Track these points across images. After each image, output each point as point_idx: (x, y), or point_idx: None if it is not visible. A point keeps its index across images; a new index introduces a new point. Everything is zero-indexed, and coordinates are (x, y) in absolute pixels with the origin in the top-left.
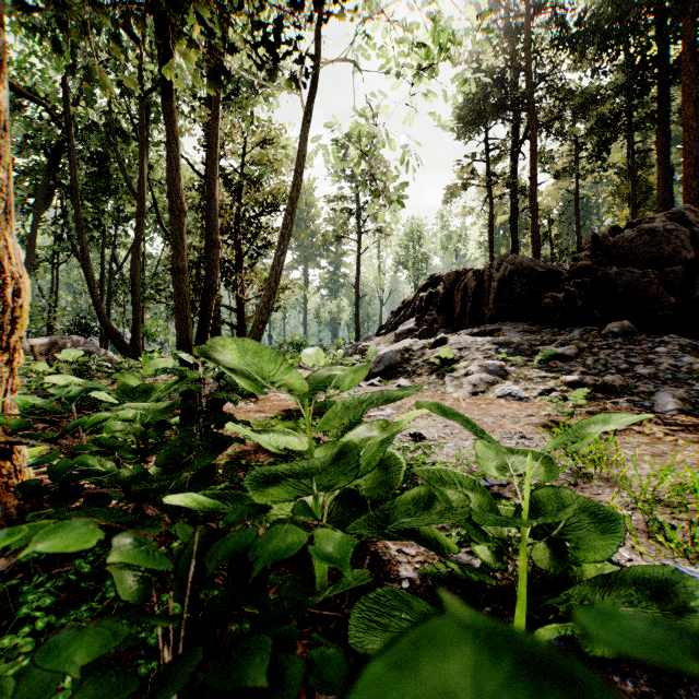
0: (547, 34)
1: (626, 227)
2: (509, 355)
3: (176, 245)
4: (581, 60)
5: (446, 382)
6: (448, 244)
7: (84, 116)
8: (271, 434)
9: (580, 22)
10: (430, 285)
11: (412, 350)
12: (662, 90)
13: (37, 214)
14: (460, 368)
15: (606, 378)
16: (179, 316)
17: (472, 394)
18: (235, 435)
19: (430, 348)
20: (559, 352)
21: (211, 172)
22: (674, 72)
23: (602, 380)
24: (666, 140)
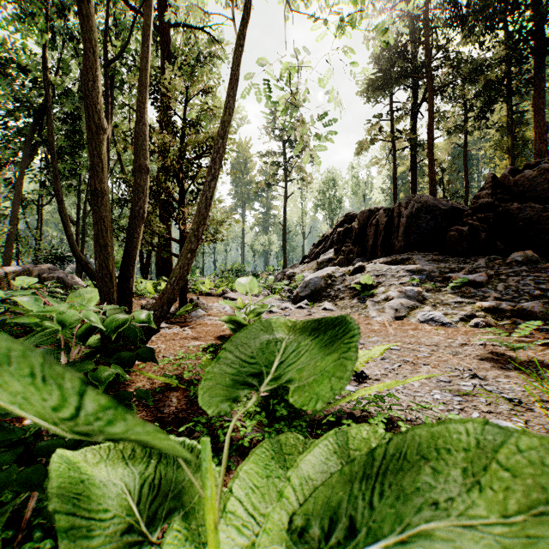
0: (441, 15)
1: (524, 168)
2: (422, 281)
3: (93, 165)
4: (469, 37)
5: (368, 306)
6: (357, 190)
7: (61, 84)
8: (150, 464)
9: (469, 4)
10: (346, 222)
11: (334, 276)
12: (538, 59)
13: (23, 164)
14: (379, 293)
15: (524, 304)
16: (98, 243)
17: (394, 318)
18: (161, 371)
19: (350, 275)
20: (471, 279)
21: (140, 94)
22: (548, 44)
23: (519, 306)
24: (542, 101)
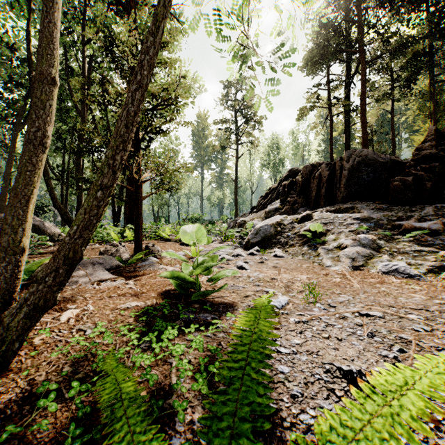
0: None
1: None
2: (372, 229)
3: None
4: (397, 16)
5: (320, 254)
6: (296, 152)
7: None
8: None
9: None
10: (290, 176)
11: (283, 224)
12: None
13: (15, 129)
14: (329, 240)
15: None
16: None
17: (351, 268)
18: (59, 363)
19: (298, 223)
20: (425, 226)
21: None
22: None
23: None
24: None
